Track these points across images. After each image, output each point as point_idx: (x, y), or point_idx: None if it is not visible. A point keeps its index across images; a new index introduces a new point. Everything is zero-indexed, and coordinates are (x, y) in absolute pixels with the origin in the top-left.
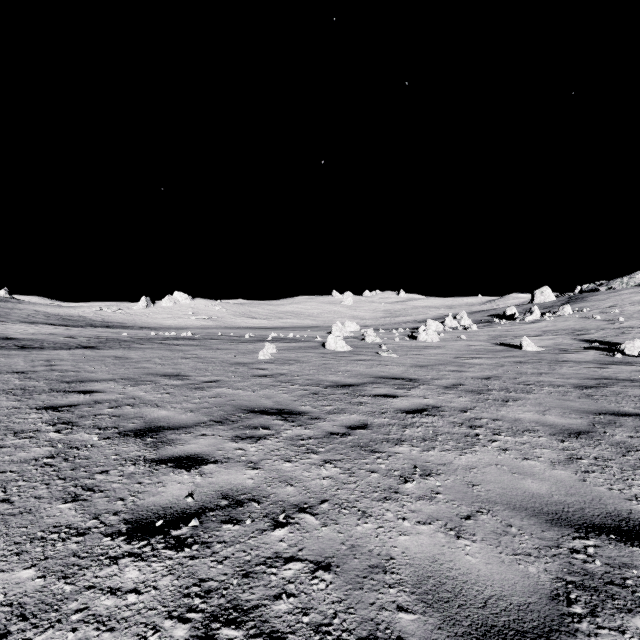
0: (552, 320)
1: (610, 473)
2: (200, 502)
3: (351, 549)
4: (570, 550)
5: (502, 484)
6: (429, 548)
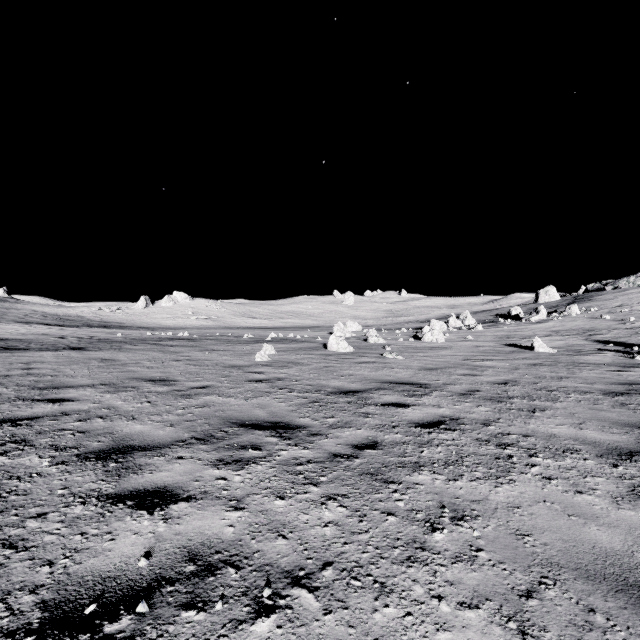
0: (559, 320)
1: None
2: (156, 567)
3: None
4: None
5: (560, 533)
6: None
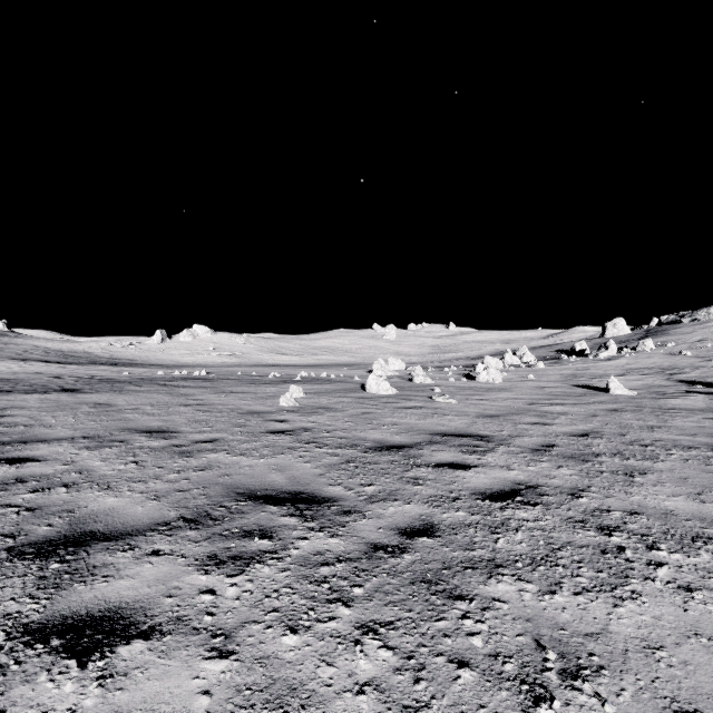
0: (632, 356)
1: None
2: None
3: None
4: None
5: None
6: None
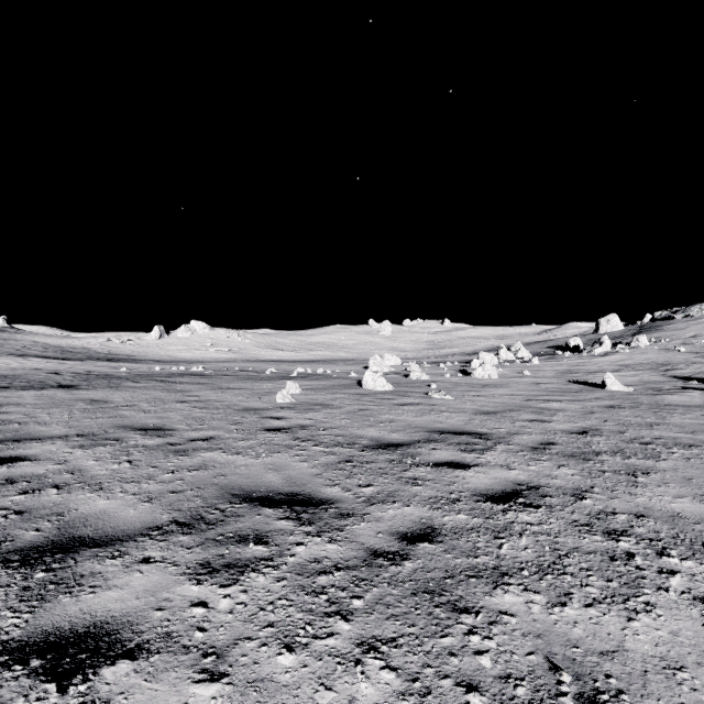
0: (626, 352)
1: None
2: None
3: None
4: None
5: None
6: None
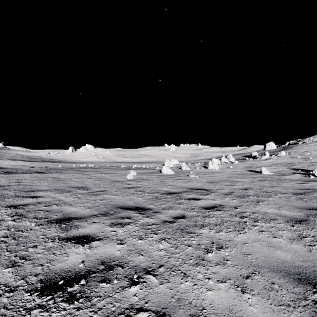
0: (275, 158)
1: None
2: (87, 267)
3: (178, 301)
4: (313, 302)
5: (264, 254)
6: (226, 300)
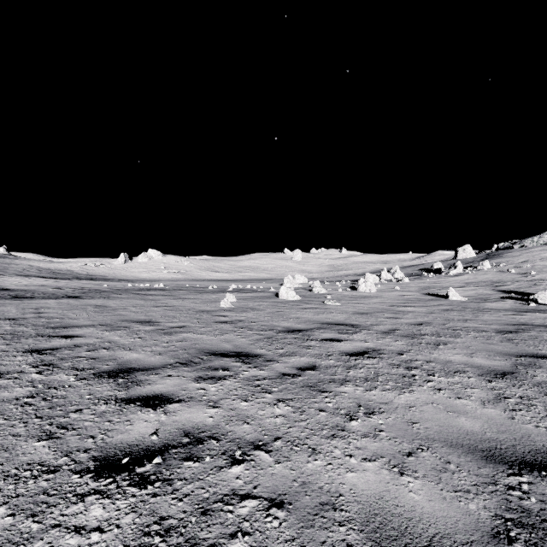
0: (473, 273)
1: (535, 411)
2: (164, 440)
3: (302, 486)
4: (506, 487)
5: (439, 422)
6: (375, 485)
